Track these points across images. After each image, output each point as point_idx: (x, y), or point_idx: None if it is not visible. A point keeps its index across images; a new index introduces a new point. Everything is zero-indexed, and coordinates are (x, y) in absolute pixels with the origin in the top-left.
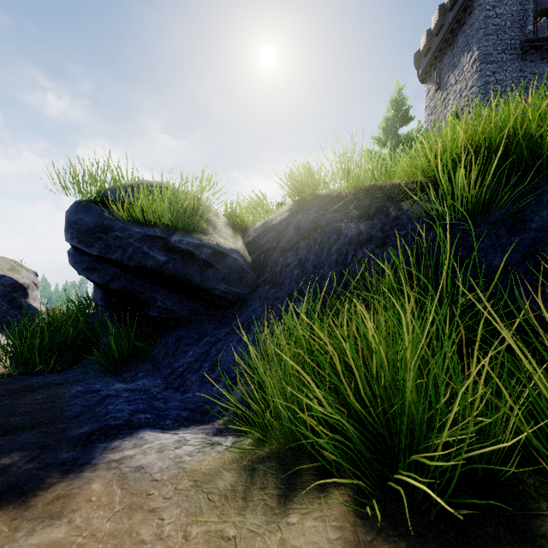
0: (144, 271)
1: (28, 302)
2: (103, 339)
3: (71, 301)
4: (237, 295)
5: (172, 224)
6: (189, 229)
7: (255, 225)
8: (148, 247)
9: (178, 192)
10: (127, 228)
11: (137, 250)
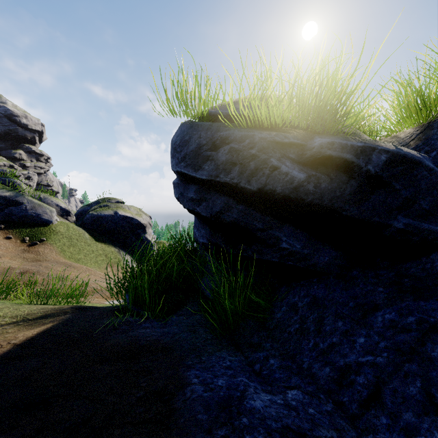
0: (269, 196)
1: (146, 237)
2: (203, 280)
3: (174, 237)
4: (430, 238)
5: (304, 127)
6: (329, 132)
7: (403, 133)
8: (277, 160)
9: (312, 78)
10: (245, 135)
11: (261, 164)
